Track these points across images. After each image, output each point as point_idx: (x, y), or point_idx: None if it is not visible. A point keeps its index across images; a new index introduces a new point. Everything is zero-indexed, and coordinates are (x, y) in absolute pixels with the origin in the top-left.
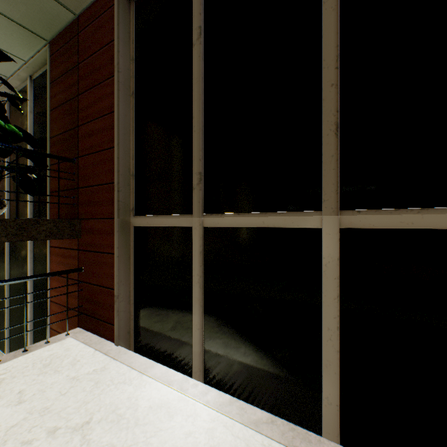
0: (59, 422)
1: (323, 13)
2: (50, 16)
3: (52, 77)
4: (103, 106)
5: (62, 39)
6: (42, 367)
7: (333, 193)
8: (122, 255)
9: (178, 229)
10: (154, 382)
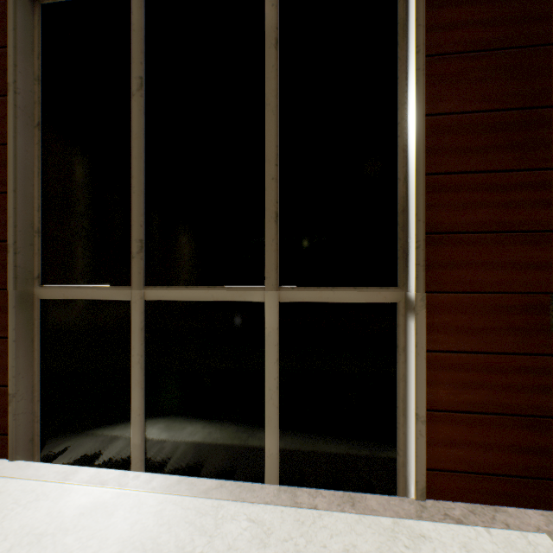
0: None
1: (266, 114)
2: None
3: None
4: None
5: None
6: None
7: (274, 271)
8: (22, 339)
9: (111, 303)
10: (81, 488)
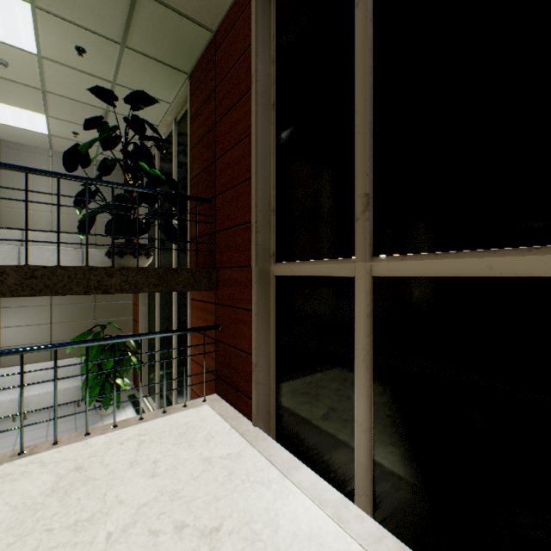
0: (187, 516)
1: None
2: (189, 43)
3: (191, 112)
4: (240, 129)
5: (201, 66)
6: (178, 435)
7: None
8: (261, 313)
9: (332, 280)
10: (299, 494)
